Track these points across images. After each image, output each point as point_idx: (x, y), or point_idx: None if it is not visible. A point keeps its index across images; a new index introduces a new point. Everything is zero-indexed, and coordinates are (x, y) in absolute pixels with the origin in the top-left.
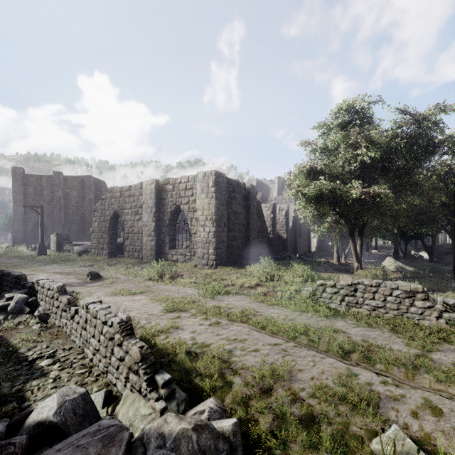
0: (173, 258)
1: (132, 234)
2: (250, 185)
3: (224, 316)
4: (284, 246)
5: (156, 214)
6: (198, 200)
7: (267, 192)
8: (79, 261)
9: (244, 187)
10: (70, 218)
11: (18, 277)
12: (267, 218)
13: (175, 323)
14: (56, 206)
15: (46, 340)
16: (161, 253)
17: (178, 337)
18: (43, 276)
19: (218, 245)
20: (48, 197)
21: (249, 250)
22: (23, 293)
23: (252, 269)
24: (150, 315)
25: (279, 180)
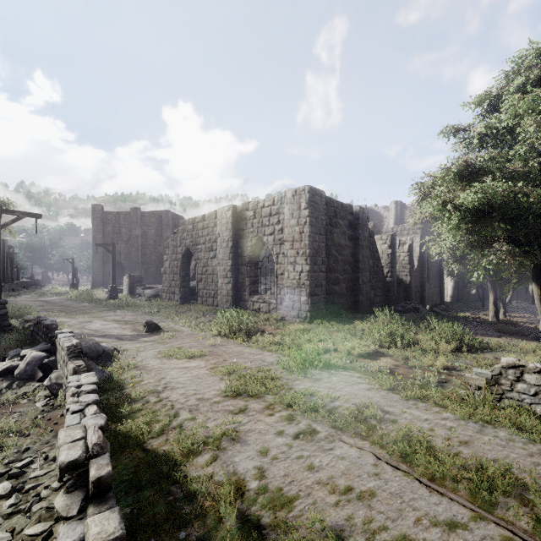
0: (254, 306)
1: (206, 276)
2: (359, 207)
3: (322, 416)
4: (407, 293)
5: (232, 249)
6: (286, 228)
7: (380, 222)
8: (147, 307)
9: (350, 210)
10: (147, 259)
11: (47, 327)
12: (383, 255)
13: (235, 423)
14: (134, 245)
15: (35, 434)
16: (240, 300)
17: (230, 465)
18: (97, 324)
19: (314, 290)
20: (126, 236)
21: (358, 298)
22: (43, 349)
23: (365, 326)
24: (198, 400)
25: (396, 206)
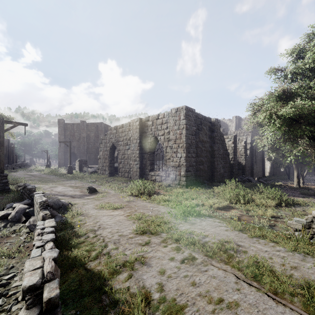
0: (152, 178)
1: (124, 160)
2: (215, 119)
3: (198, 248)
4: (243, 171)
5: (139, 144)
6: (171, 131)
7: (226, 128)
8: (89, 178)
9: (209, 121)
10: (89, 150)
11: (29, 190)
12: (229, 147)
13: (143, 252)
14: (82, 143)
15: (18, 256)
16: (143, 174)
17: (140, 281)
18: (60, 188)
19: (188, 168)
20: (77, 137)
21: (214, 173)
22: (26, 203)
23: (220, 190)
24: (119, 236)
25: (236, 119)
